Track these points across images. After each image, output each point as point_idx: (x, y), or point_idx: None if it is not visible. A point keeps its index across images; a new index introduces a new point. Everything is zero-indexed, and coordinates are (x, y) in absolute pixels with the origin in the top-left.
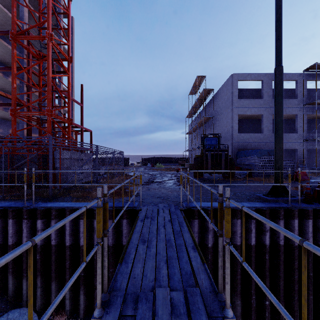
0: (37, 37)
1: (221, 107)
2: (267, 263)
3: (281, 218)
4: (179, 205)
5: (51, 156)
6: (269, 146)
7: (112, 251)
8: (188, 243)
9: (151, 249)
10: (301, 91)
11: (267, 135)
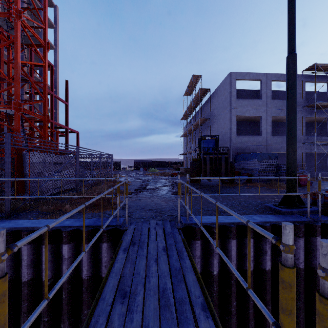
0: (1, 14)
1: (218, 108)
2: None
3: (301, 235)
4: (176, 221)
5: (8, 159)
6: (268, 149)
7: (88, 286)
8: (194, 297)
9: (134, 315)
10: (299, 93)
11: (266, 138)
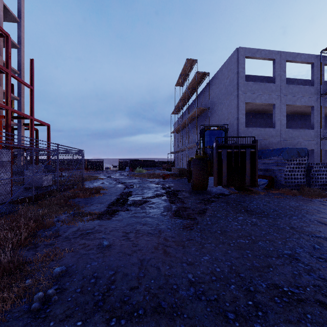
0: None
1: (220, 95)
2: None
3: None
4: None
5: None
6: (282, 145)
7: None
8: None
9: None
10: (318, 77)
11: (280, 131)
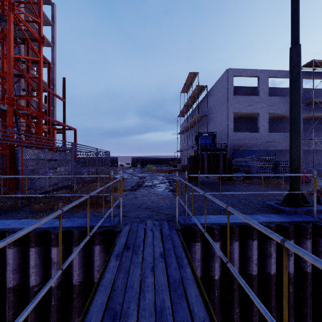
0: None
1: (215, 104)
2: (291, 297)
3: (308, 237)
4: (174, 221)
5: None
6: (265, 146)
7: (79, 292)
8: (198, 319)
9: None
10: None
11: (263, 135)
